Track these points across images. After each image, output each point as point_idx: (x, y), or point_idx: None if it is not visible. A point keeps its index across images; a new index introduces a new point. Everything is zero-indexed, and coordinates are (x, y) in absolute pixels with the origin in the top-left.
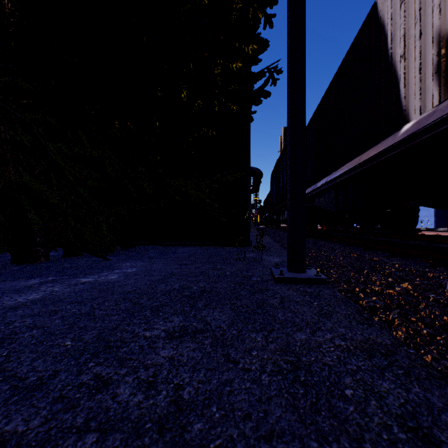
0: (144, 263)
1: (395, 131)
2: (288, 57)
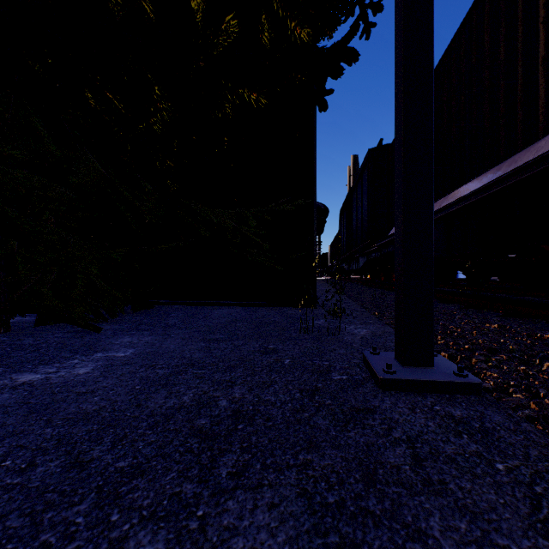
0: (152, 338)
1: None
2: None
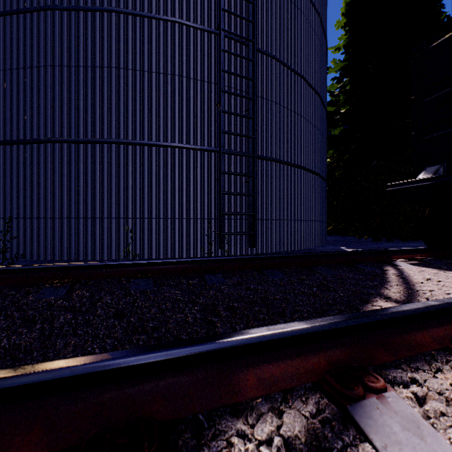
0: (420, 244)
1: None
2: None
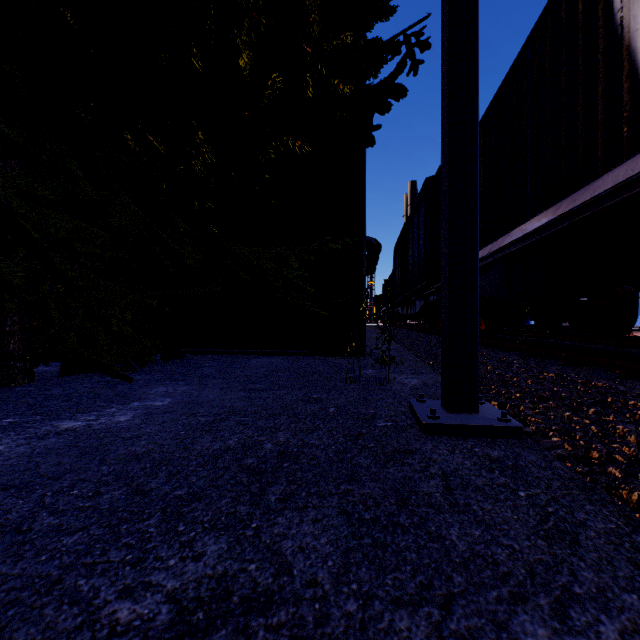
0: (189, 388)
1: (634, 155)
2: (443, 13)
